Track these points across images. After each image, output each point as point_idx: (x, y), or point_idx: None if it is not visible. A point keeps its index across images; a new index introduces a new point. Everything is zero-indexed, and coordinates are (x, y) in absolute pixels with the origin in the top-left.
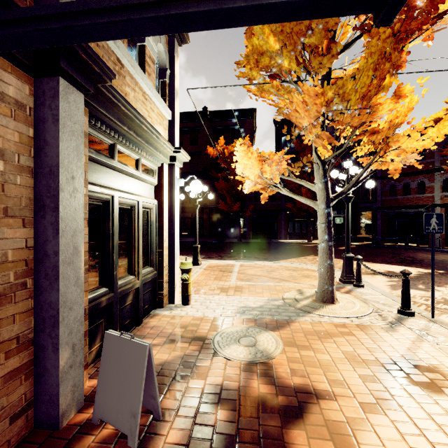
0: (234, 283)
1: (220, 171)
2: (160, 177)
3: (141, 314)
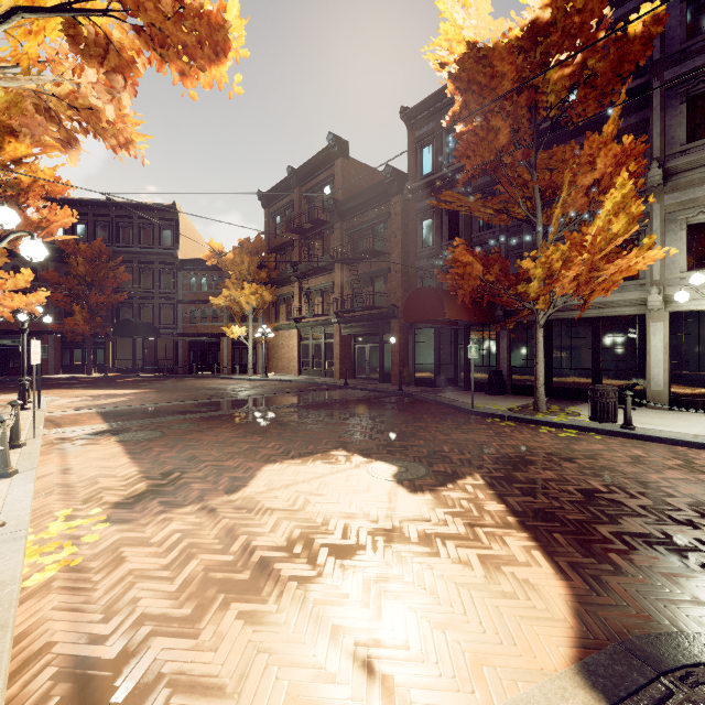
0: None
1: None
2: None
3: None
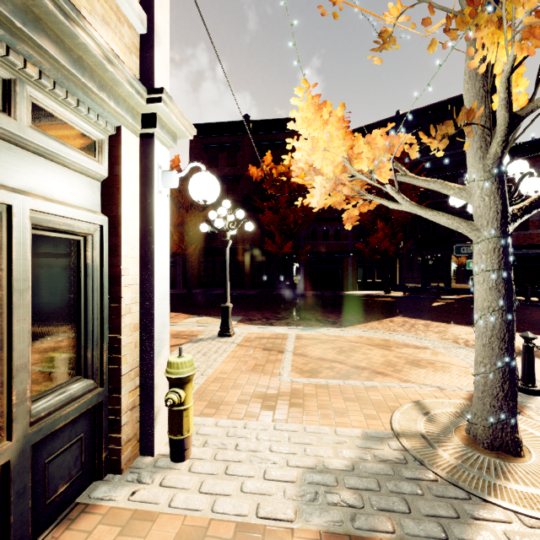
0: (288, 380)
1: (267, 200)
2: (114, 160)
3: (22, 535)
